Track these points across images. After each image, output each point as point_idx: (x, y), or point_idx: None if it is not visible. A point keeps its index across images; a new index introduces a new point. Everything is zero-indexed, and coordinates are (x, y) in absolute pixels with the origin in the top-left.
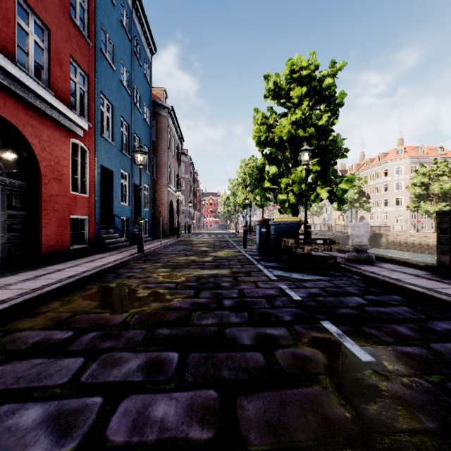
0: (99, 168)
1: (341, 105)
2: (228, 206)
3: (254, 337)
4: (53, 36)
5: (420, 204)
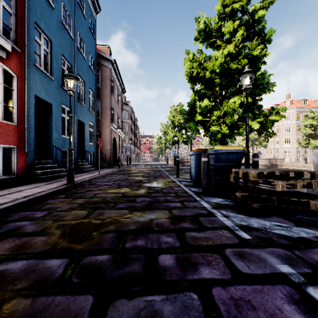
0: (33, 98)
1: (269, 42)
2: (160, 143)
3: None
4: None
5: (310, 141)
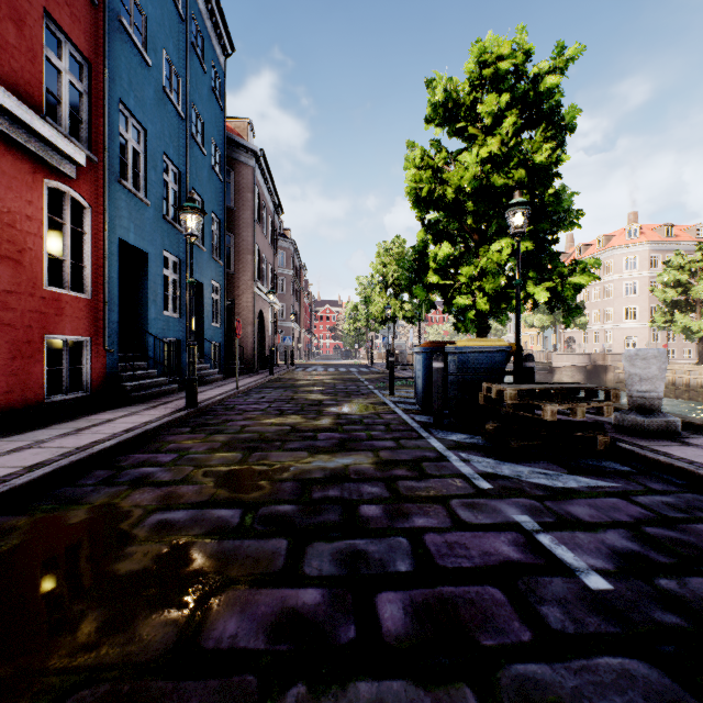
0: (116, 245)
1: (570, 131)
2: (356, 320)
3: None
4: None
5: (674, 316)
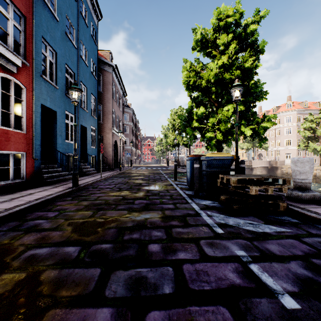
0: (40, 107)
1: (261, 53)
2: (161, 145)
3: None
4: None
5: (309, 144)
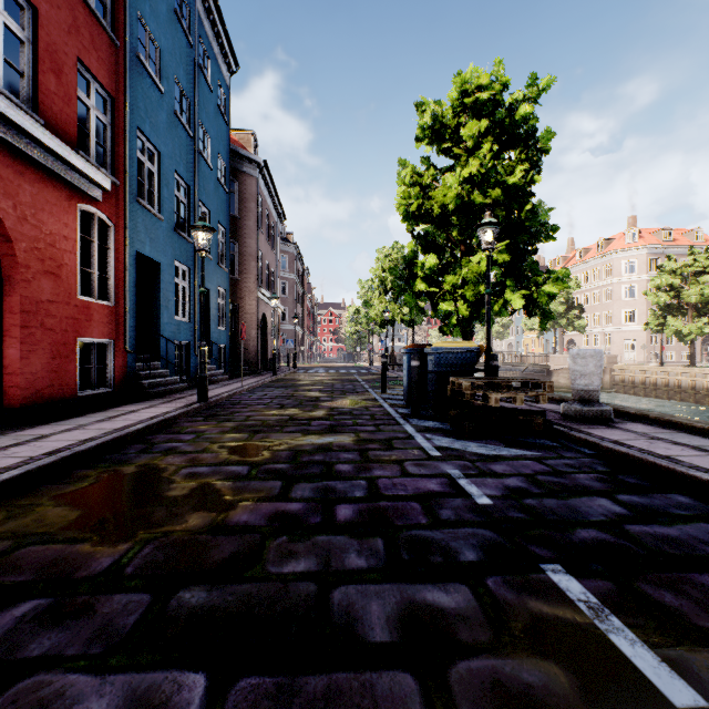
0: (134, 258)
1: (545, 152)
2: (358, 323)
3: (398, 618)
4: (43, 21)
5: (667, 319)
